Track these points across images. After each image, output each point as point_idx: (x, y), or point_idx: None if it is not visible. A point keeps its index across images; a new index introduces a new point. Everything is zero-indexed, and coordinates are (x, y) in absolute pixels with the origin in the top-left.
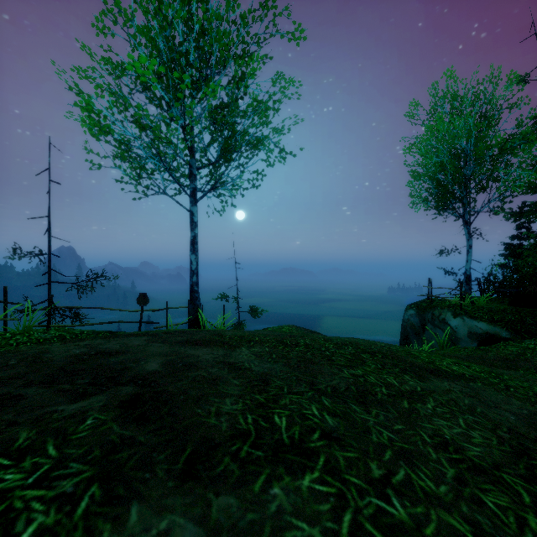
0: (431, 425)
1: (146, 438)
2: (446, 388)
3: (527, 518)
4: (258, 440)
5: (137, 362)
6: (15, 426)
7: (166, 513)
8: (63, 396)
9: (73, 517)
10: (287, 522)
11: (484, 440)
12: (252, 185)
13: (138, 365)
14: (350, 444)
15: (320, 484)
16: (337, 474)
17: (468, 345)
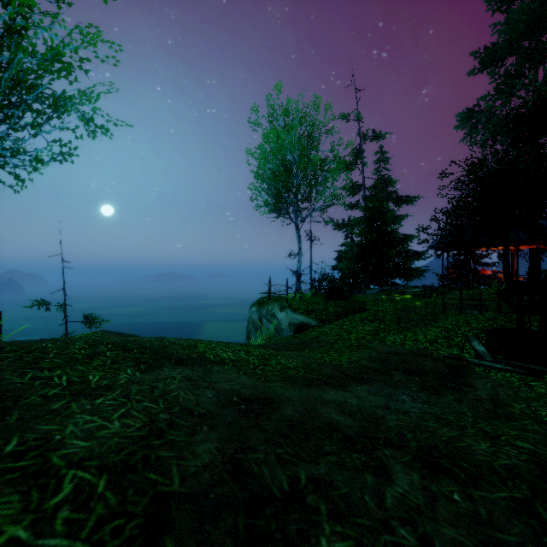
0: (55, 426)
1: None
2: (170, 375)
3: (5, 532)
4: None
5: None
6: None
7: None
8: None
9: None
10: None
11: (118, 430)
12: (53, 158)
13: None
14: None
15: None
16: None
17: (288, 334)
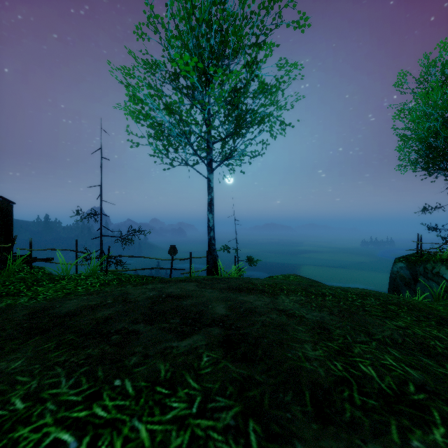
0: None
1: (262, 378)
2: None
3: None
4: (361, 388)
5: (205, 306)
6: (150, 358)
7: None
8: (168, 333)
9: None
10: None
11: None
12: (257, 155)
13: (208, 308)
14: None
15: None
16: None
17: None
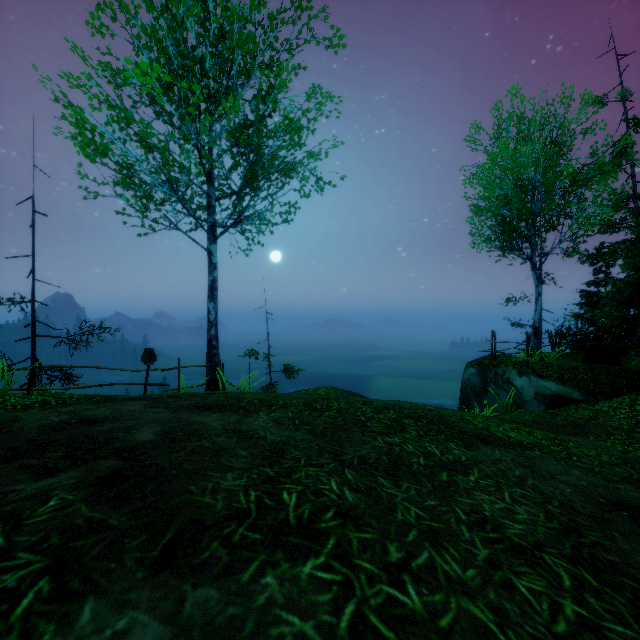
0: (470, 500)
1: (120, 521)
2: (497, 457)
3: (563, 604)
4: (257, 520)
5: (127, 431)
6: None
7: (128, 610)
8: (26, 473)
9: (9, 617)
10: (275, 616)
11: (530, 517)
12: (283, 220)
13: (127, 434)
14: (369, 523)
15: (324, 571)
16: (347, 559)
17: (535, 408)
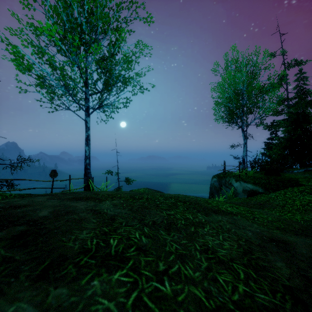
0: (203, 240)
1: (21, 257)
2: (219, 219)
3: (238, 286)
4: (95, 253)
5: (34, 211)
6: None
7: (16, 302)
8: None
9: None
10: (95, 300)
11: (230, 246)
12: (123, 106)
13: (34, 213)
14: (151, 253)
15: (125, 277)
16: (137, 270)
17: (242, 196)
